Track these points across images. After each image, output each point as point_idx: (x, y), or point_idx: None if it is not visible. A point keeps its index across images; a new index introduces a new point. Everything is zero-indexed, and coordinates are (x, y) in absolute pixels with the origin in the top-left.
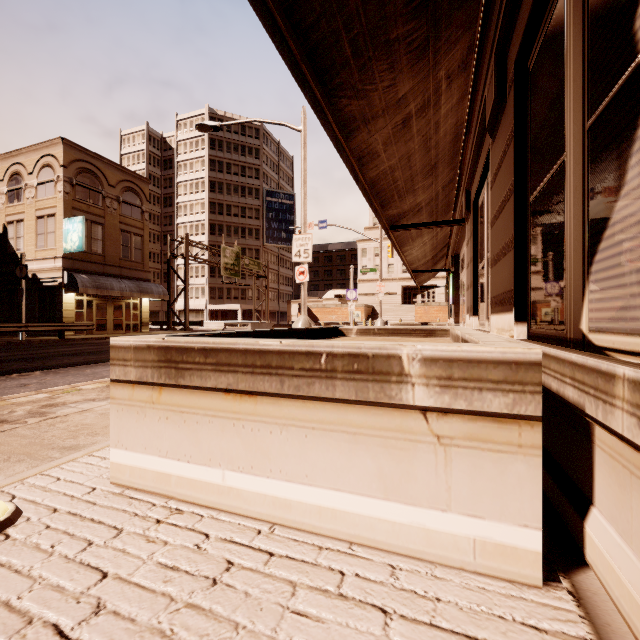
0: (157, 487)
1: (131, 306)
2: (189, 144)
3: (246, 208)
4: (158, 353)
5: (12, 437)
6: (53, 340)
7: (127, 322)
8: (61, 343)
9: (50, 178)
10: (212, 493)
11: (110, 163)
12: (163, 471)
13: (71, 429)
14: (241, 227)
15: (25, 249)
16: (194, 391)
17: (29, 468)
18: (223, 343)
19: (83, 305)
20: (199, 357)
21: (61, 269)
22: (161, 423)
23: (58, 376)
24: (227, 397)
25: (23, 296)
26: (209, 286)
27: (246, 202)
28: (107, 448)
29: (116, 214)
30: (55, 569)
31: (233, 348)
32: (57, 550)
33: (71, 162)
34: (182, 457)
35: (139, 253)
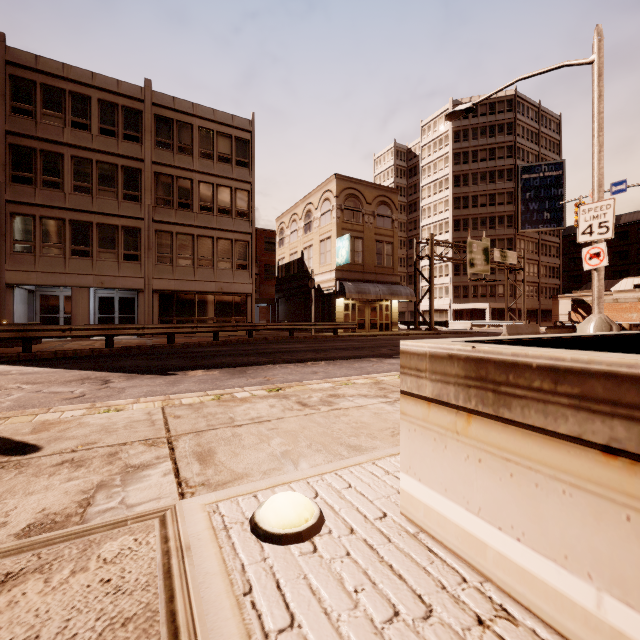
0: (463, 550)
1: (383, 307)
2: (432, 146)
3: (495, 194)
4: (464, 366)
5: (311, 422)
6: (330, 336)
7: (380, 322)
8: (335, 339)
9: (328, 209)
10: (570, 616)
11: (367, 184)
12: (472, 533)
13: (352, 425)
14: (489, 217)
15: (313, 267)
16: (529, 433)
17: (325, 462)
18: (597, 362)
19: (349, 308)
20: (540, 380)
21: (334, 279)
22: (469, 464)
23: (336, 367)
24: (608, 461)
25: (312, 302)
26: (453, 285)
27: (495, 188)
28: (387, 458)
29: (372, 227)
30: (363, 637)
31: (625, 373)
32: (361, 601)
33: (341, 192)
34: (506, 527)
35: (390, 259)
